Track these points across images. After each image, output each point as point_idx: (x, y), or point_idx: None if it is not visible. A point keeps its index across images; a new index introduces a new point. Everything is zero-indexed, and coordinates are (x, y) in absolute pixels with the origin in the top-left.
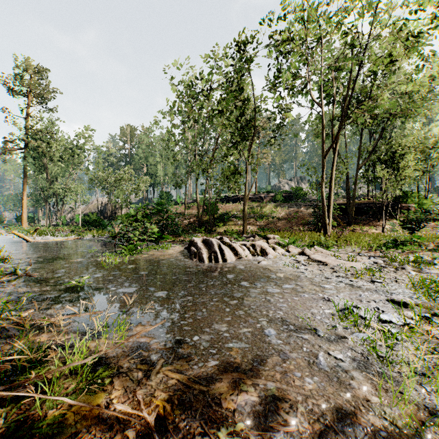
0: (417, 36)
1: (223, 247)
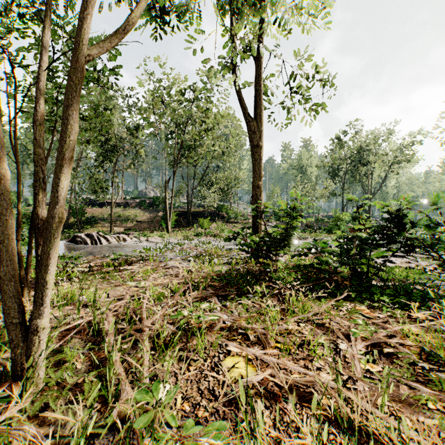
0: (208, 130)
1: (100, 237)
